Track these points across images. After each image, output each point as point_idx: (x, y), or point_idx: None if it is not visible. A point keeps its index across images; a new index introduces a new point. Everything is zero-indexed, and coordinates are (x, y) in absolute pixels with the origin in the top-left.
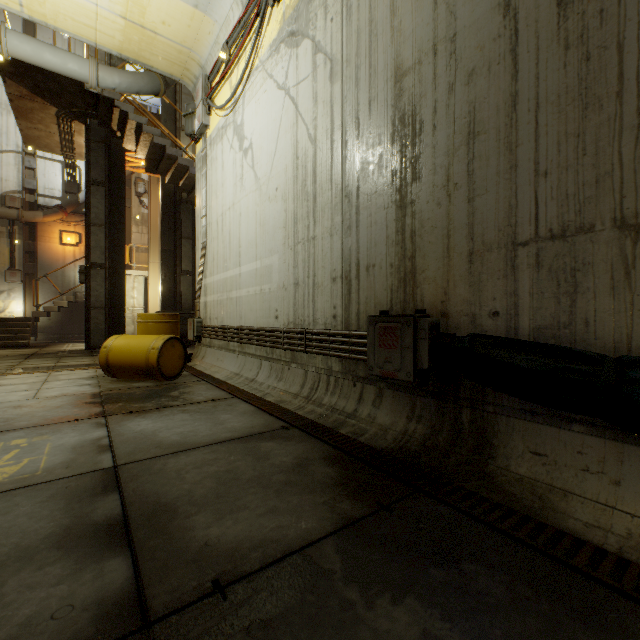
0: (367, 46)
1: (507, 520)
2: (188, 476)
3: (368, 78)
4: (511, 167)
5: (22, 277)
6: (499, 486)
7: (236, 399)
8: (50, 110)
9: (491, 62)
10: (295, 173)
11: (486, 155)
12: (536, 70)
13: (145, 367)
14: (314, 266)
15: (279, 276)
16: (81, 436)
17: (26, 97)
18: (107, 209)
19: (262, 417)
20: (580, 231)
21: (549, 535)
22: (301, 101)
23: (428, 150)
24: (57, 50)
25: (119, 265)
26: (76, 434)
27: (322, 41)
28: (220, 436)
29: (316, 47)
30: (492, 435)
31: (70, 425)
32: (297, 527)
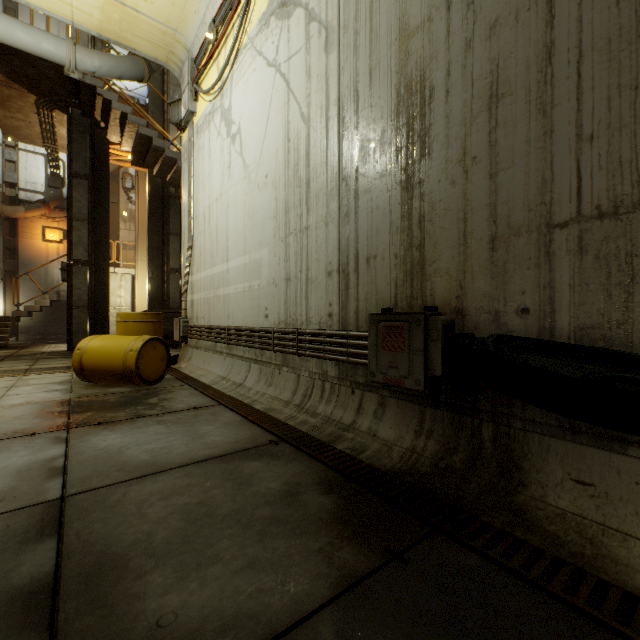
0: (367, 8)
1: (556, 576)
2: (150, 511)
3: (368, 44)
4: (545, 133)
5: (2, 275)
6: (536, 523)
7: (221, 407)
8: (29, 98)
9: (519, 9)
10: (286, 157)
11: (513, 121)
12: (578, 12)
13: (122, 371)
14: (307, 259)
15: (269, 271)
16: (32, 455)
17: (2, 83)
18: (90, 203)
19: (248, 429)
20: (639, 206)
21: (617, 601)
22: (293, 77)
23: (440, 120)
24: (30, 28)
25: (103, 262)
26: (27, 453)
27: (316, 8)
28: (197, 454)
29: (309, 15)
30: (521, 456)
31: (23, 441)
32: (283, 591)
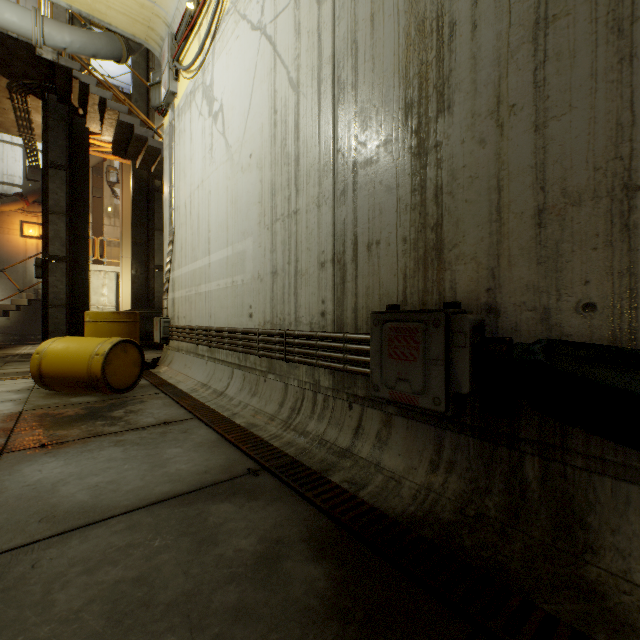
0: None
1: None
2: (61, 597)
3: None
4: (621, 59)
5: None
6: (624, 618)
7: (195, 421)
8: None
9: None
10: (273, 132)
11: (570, 49)
12: None
13: (87, 378)
14: (296, 248)
15: (253, 264)
16: None
17: None
18: (68, 195)
19: (223, 452)
20: None
21: None
22: (280, 38)
23: (464, 63)
24: None
25: (83, 258)
26: None
27: None
28: (152, 491)
29: None
30: (585, 508)
31: None
32: None
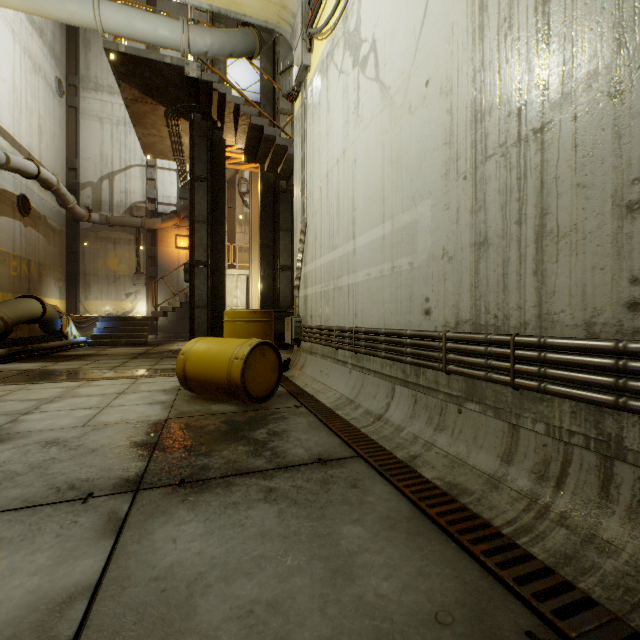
0: None
1: None
2: None
3: None
4: None
5: (145, 280)
6: None
7: (361, 464)
8: (159, 111)
9: None
10: (476, 22)
11: None
12: None
13: (226, 384)
14: (541, 192)
15: (433, 237)
16: (47, 573)
17: (138, 100)
18: (209, 205)
19: (441, 556)
20: None
21: None
22: None
23: None
24: (148, 15)
25: (220, 262)
26: (47, 560)
27: None
28: None
29: None
30: None
31: (66, 515)
32: None
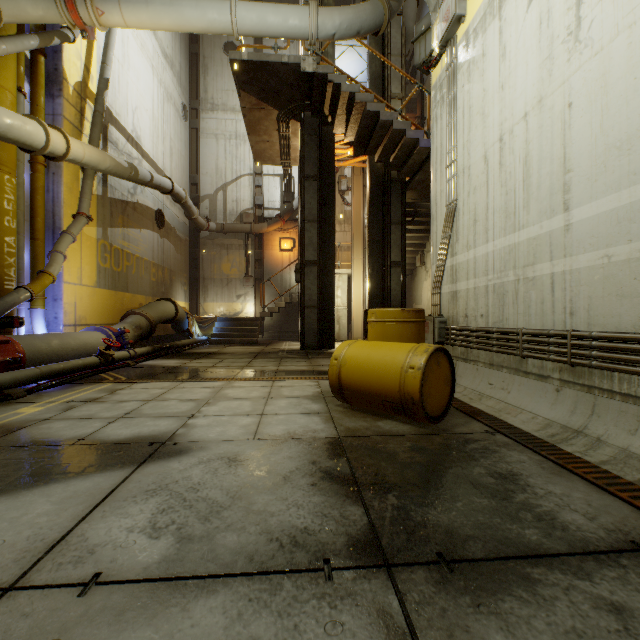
0: None
1: None
2: None
3: None
4: None
5: (253, 282)
6: None
7: None
8: (272, 115)
9: None
10: None
11: None
12: None
13: (397, 397)
14: None
15: None
16: None
17: (254, 107)
18: (318, 203)
19: None
20: None
21: None
22: None
23: None
24: (279, 7)
25: (328, 261)
26: None
27: None
28: None
29: None
30: None
31: (318, 603)
32: None
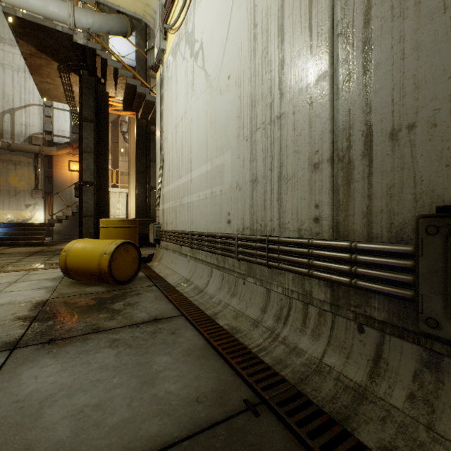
0: None
1: None
2: None
3: None
4: None
5: (43, 194)
6: None
7: (182, 319)
8: (53, 65)
9: None
10: (252, 46)
11: None
12: None
13: (98, 272)
14: (280, 153)
15: (232, 175)
16: None
17: (35, 55)
18: (95, 140)
19: (212, 367)
20: None
21: None
22: None
23: None
24: None
25: (104, 183)
26: None
27: None
28: (138, 433)
29: None
30: None
31: None
32: None
